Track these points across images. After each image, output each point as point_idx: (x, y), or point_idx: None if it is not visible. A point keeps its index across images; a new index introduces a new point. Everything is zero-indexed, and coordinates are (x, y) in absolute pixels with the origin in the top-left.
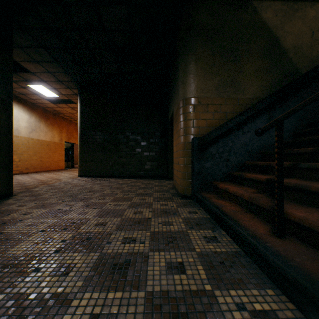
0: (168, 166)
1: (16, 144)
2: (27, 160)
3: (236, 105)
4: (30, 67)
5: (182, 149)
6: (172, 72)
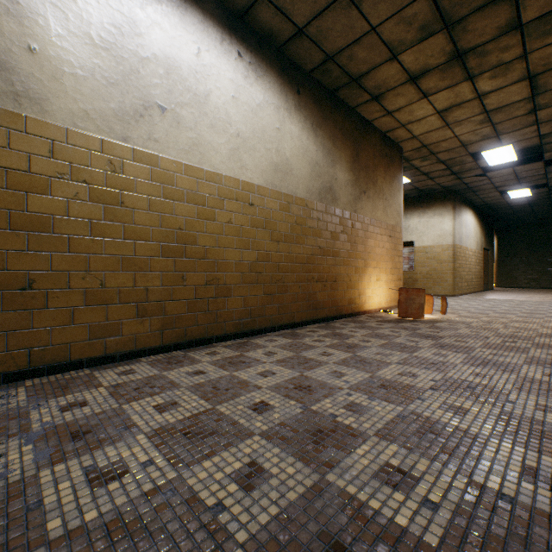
0: None
1: None
2: None
3: None
4: None
5: None
6: None
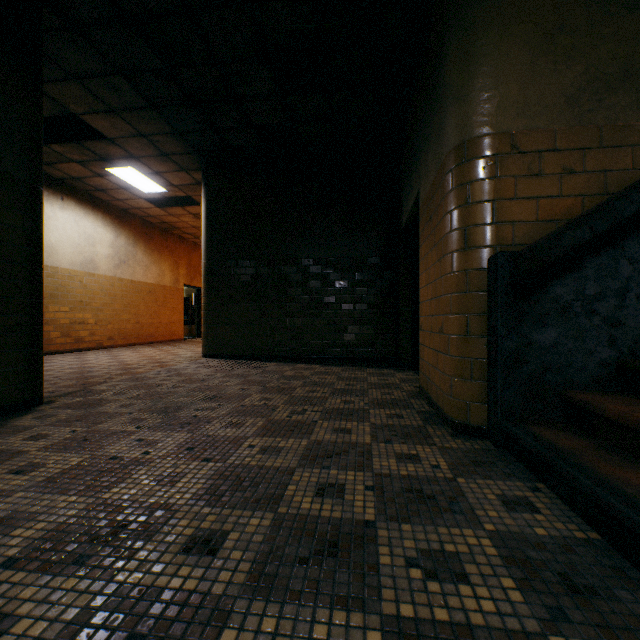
0: (399, 337)
1: (89, 290)
2: (111, 321)
3: (638, 147)
4: (103, 125)
5: (457, 290)
6: (415, 96)
